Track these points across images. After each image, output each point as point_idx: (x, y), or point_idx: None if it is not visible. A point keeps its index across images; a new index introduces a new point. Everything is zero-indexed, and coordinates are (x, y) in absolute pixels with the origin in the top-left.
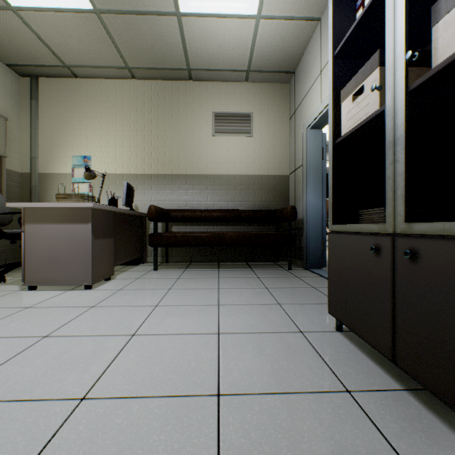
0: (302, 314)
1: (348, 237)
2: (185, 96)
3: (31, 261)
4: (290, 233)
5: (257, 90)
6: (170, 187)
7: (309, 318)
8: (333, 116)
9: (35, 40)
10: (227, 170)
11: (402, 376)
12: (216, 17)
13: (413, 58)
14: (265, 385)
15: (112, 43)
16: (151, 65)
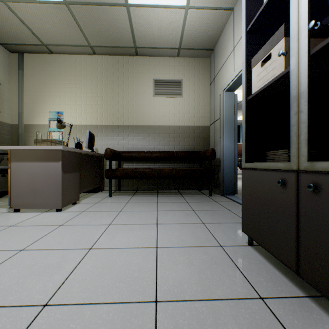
0: (221, 231)
1: (258, 172)
2: (133, 67)
3: (16, 190)
4: (210, 169)
5: (185, 63)
6: (122, 134)
7: (227, 234)
8: (245, 78)
9: (21, 25)
10: (163, 122)
11: (304, 284)
12: (155, 7)
13: (315, 27)
14: (194, 293)
15: (78, 27)
16: (107, 44)
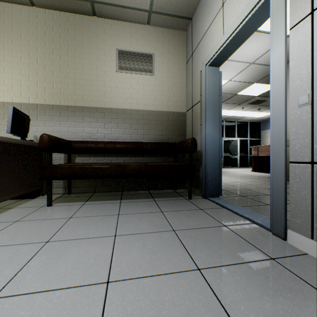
0: (244, 301)
1: None
2: (89, 30)
3: None
4: (191, 164)
5: (158, 34)
6: (74, 118)
7: (261, 314)
8: None
9: None
10: (130, 105)
11: None
12: None
13: None
14: None
15: None
16: None
